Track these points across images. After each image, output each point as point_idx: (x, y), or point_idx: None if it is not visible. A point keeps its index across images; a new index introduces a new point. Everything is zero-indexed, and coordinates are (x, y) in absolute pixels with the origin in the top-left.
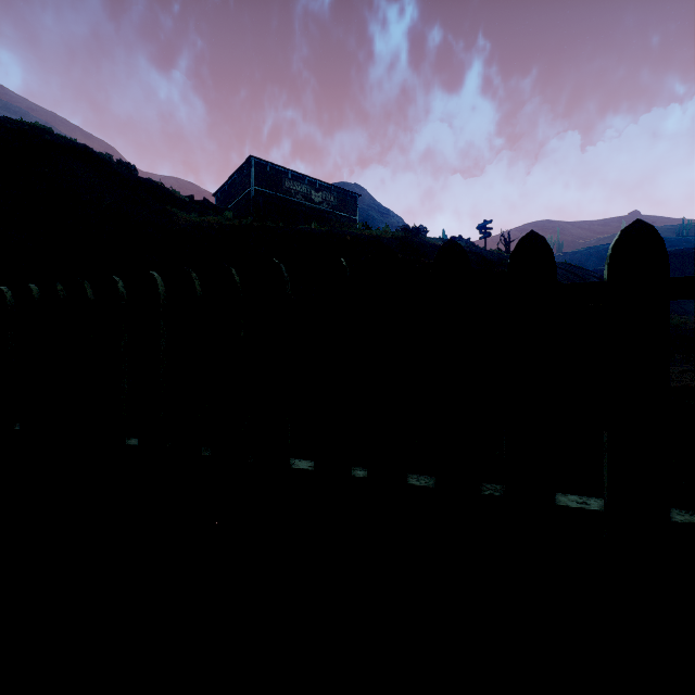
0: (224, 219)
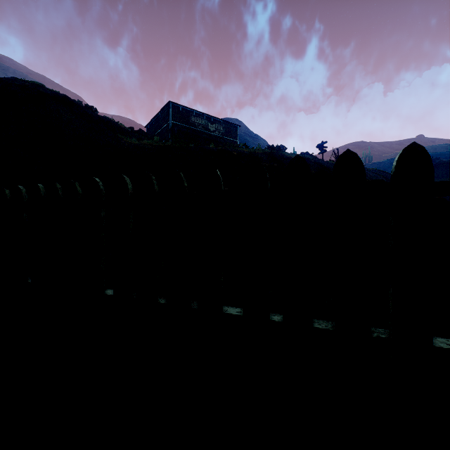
0: (153, 142)
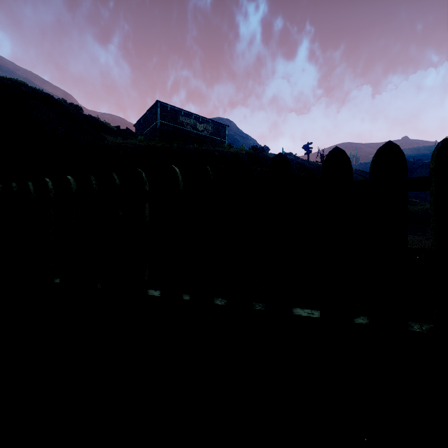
0: (137, 141)
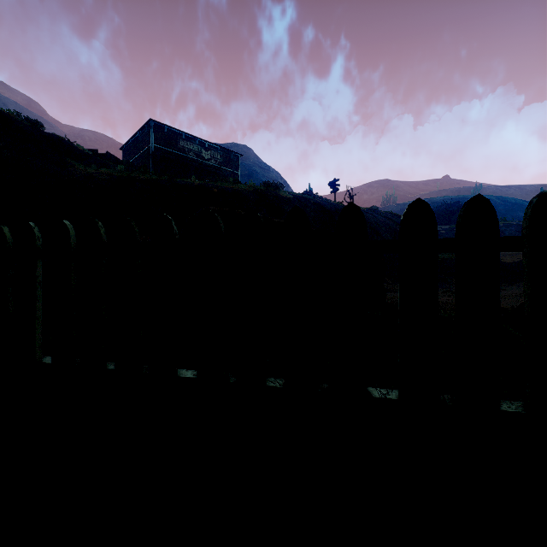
0: (116, 171)
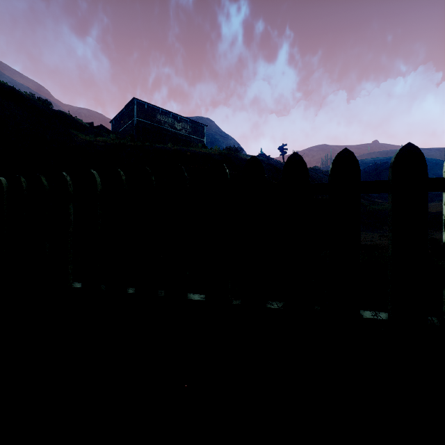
0: (109, 139)
